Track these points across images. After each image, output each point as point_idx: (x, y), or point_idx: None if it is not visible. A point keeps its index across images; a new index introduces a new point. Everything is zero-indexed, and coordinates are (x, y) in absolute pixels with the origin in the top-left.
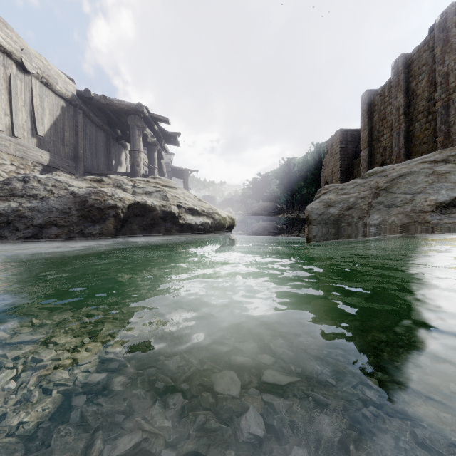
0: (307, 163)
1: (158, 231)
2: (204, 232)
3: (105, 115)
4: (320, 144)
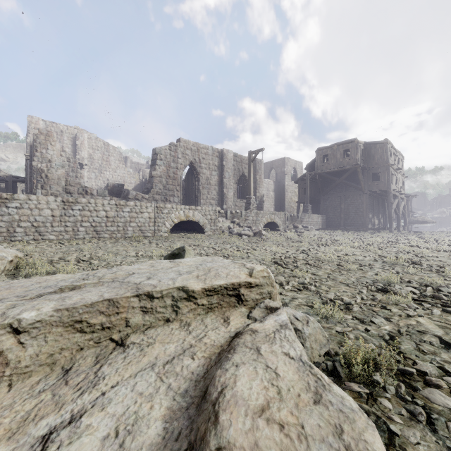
0: None
1: (424, 223)
2: (430, 223)
3: None
4: None
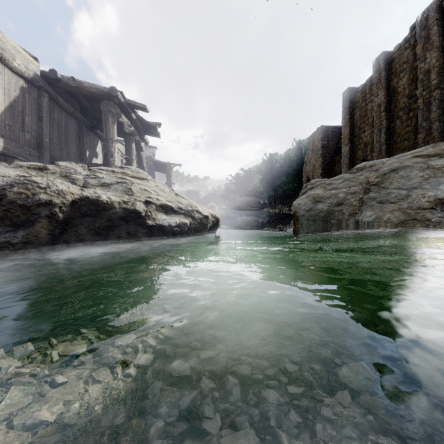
0: (289, 159)
1: (117, 236)
2: (181, 235)
3: (76, 101)
4: (302, 141)
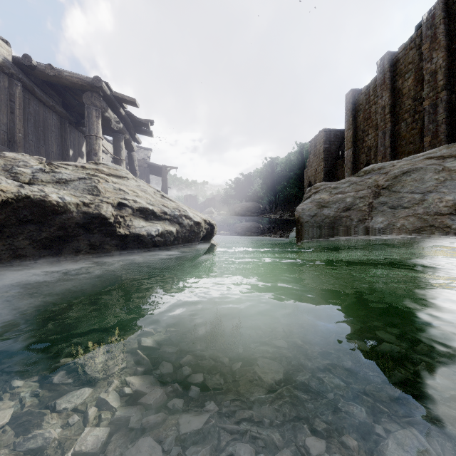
0: (290, 163)
1: (75, 250)
2: (165, 246)
3: (56, 93)
4: (303, 145)
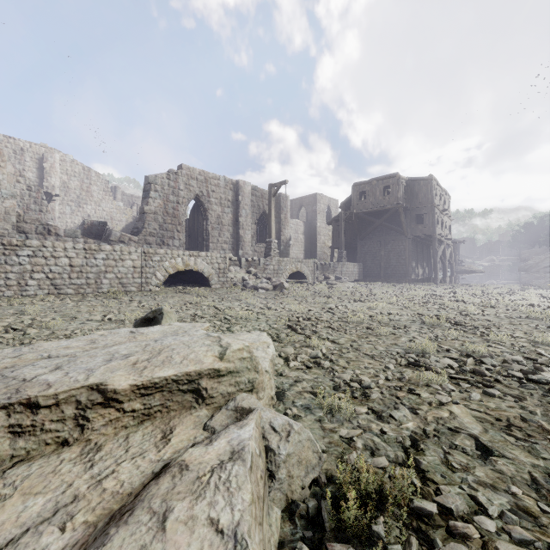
0: None
1: (473, 273)
2: (479, 273)
3: None
4: None
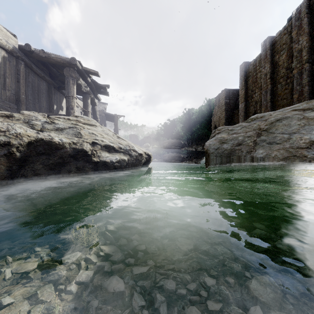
0: (202, 112)
1: (68, 170)
2: (121, 169)
3: (46, 68)
4: (211, 100)
